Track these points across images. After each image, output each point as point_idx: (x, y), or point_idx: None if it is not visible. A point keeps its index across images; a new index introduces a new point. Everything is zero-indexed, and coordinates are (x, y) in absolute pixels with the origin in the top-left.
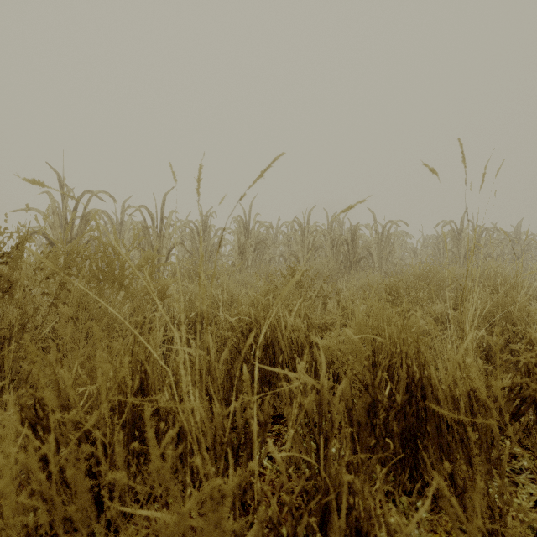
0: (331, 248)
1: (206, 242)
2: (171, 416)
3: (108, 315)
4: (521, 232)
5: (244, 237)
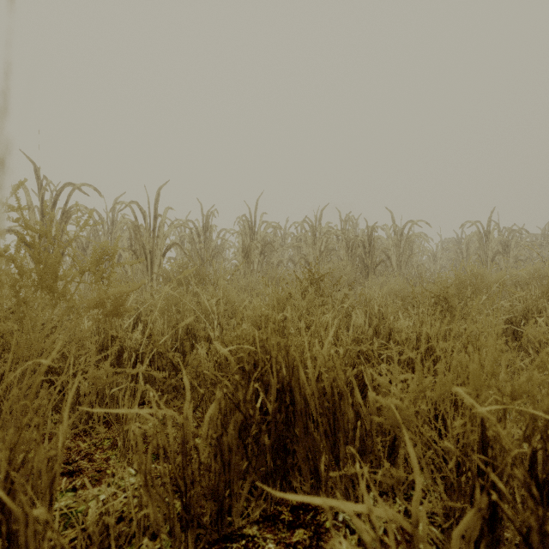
0: (345, 251)
1: (207, 243)
2: (126, 506)
3: (33, 341)
4: (548, 235)
5: (249, 239)
